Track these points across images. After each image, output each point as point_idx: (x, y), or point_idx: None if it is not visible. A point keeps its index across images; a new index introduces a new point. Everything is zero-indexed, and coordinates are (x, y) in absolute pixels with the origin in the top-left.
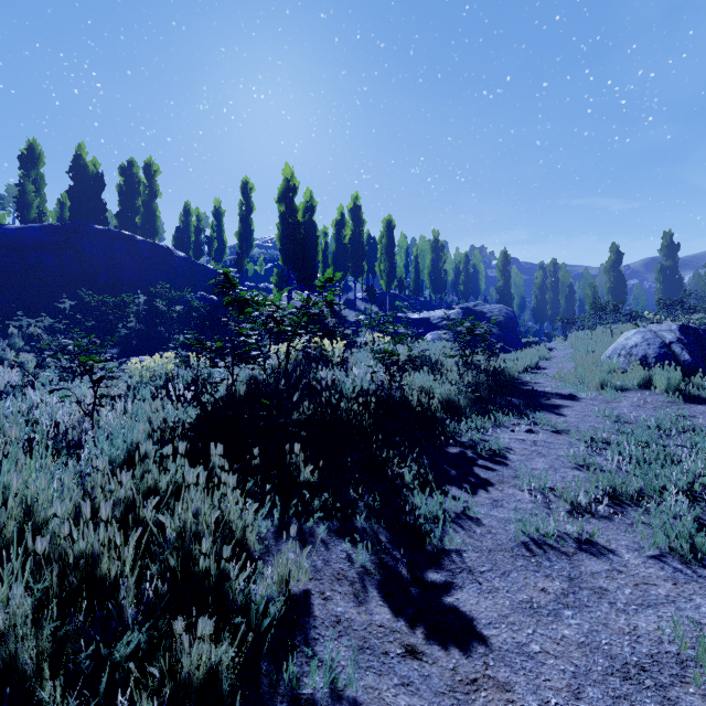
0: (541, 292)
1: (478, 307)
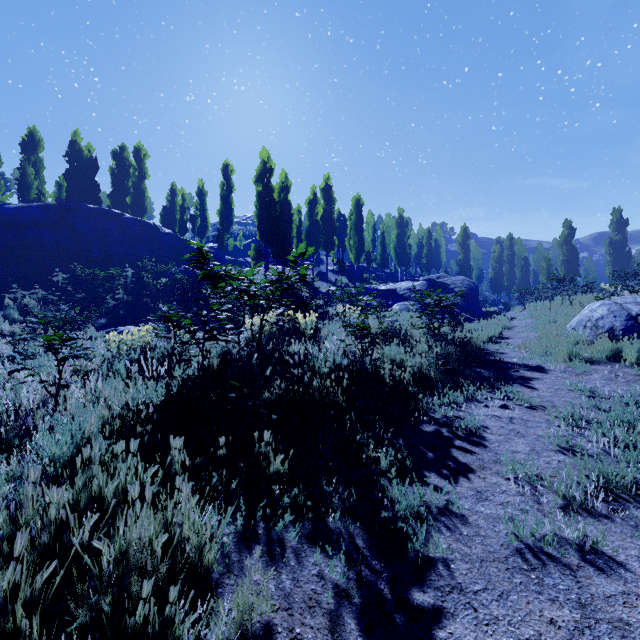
0: (498, 265)
1: (441, 278)
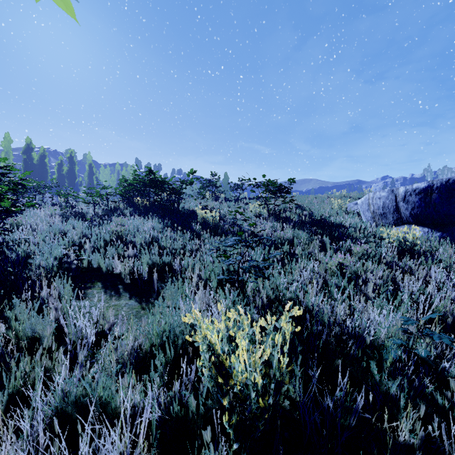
0: None
1: None
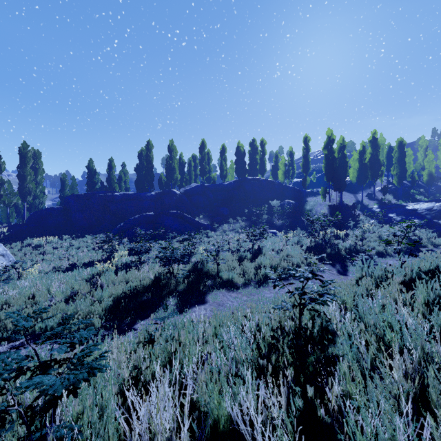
0: None
1: None
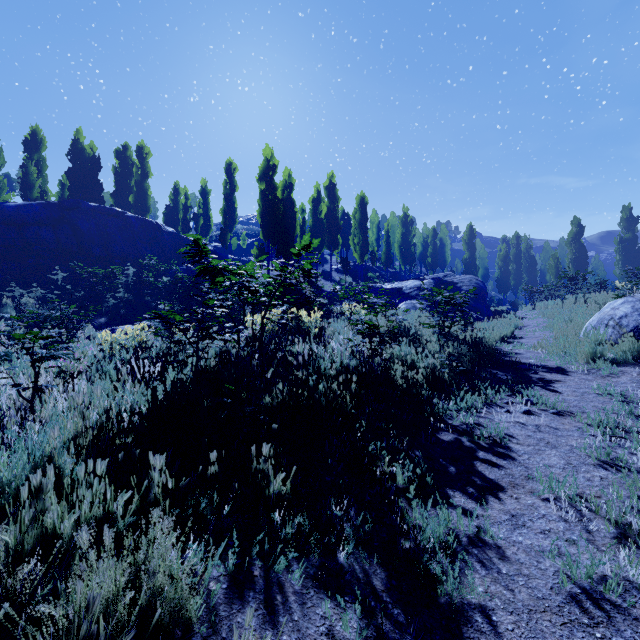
0: (504, 264)
1: (447, 277)
